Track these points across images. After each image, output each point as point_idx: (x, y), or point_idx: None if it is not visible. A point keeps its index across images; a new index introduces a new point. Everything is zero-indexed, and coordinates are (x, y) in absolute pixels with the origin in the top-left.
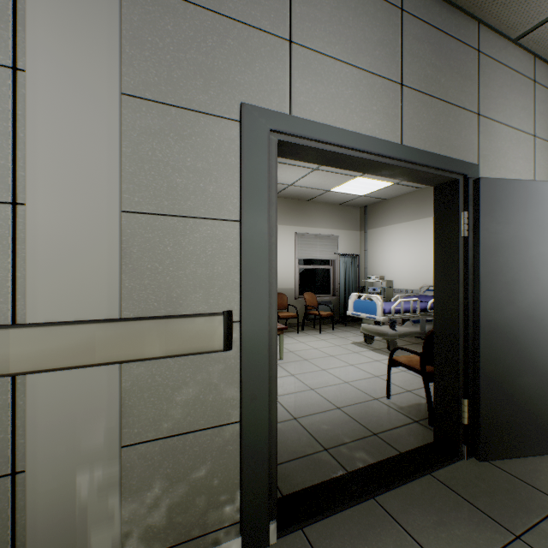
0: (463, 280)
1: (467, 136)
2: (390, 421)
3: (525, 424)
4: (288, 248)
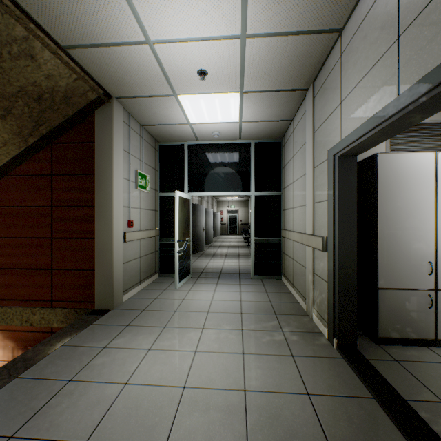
0: None
1: None
2: None
3: None
4: None
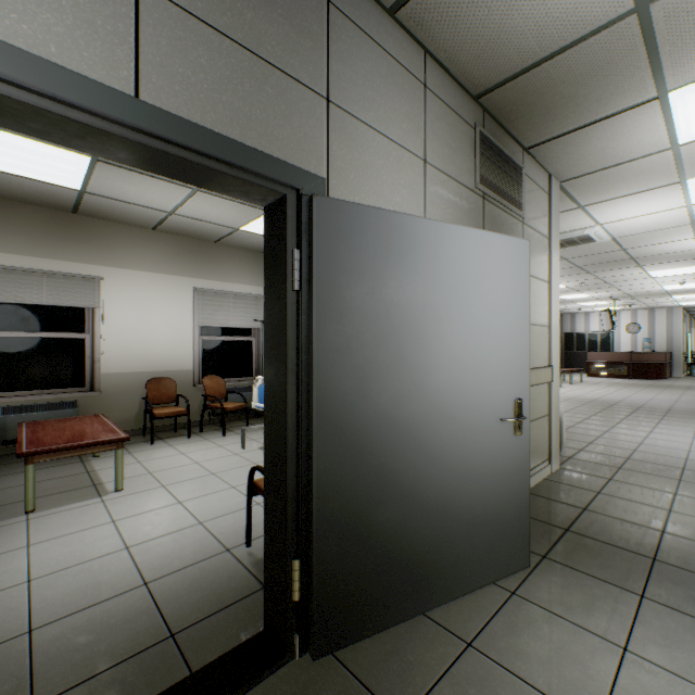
0: (297, 362)
1: (305, 128)
2: (220, 596)
3: (386, 579)
4: (183, 310)
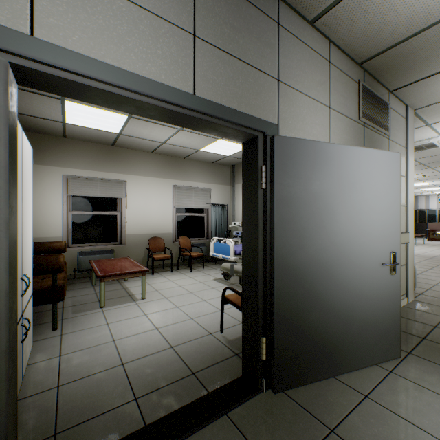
0: (263, 228)
1: (267, 98)
2: (213, 357)
3: (313, 354)
4: (167, 198)
